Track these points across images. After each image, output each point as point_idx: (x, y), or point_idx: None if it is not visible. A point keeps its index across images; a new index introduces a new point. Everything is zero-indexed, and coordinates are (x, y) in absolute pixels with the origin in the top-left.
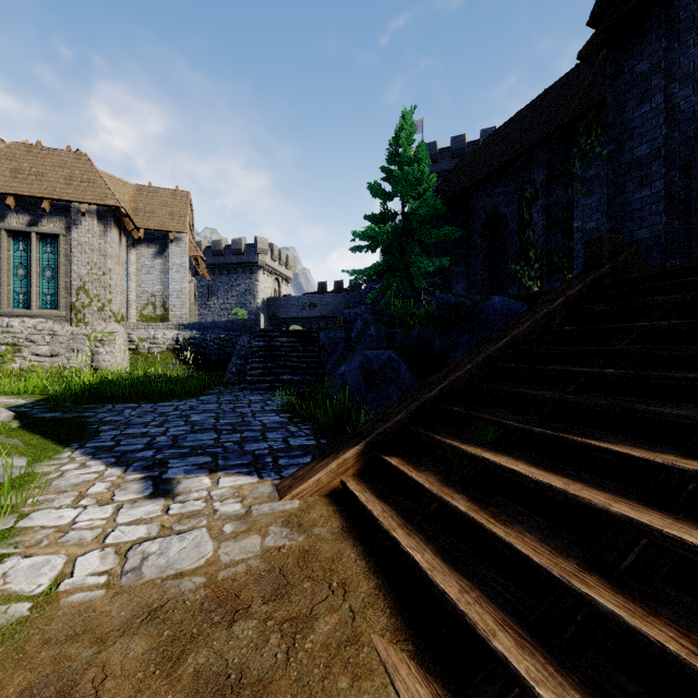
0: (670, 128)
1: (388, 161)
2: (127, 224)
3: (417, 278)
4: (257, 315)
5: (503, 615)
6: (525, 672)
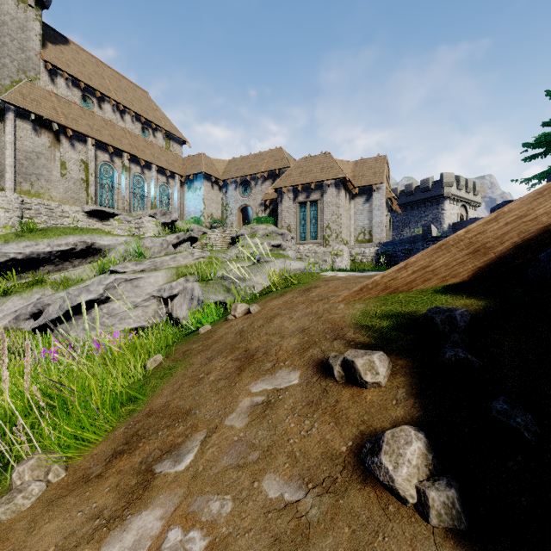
0: None
1: None
2: (349, 186)
3: None
4: (429, 227)
5: None
6: None
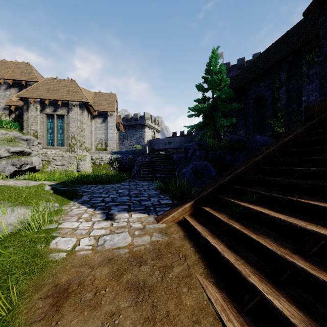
0: None
1: (205, 74)
2: (90, 109)
3: (219, 128)
4: (145, 147)
5: (254, 270)
6: (262, 289)
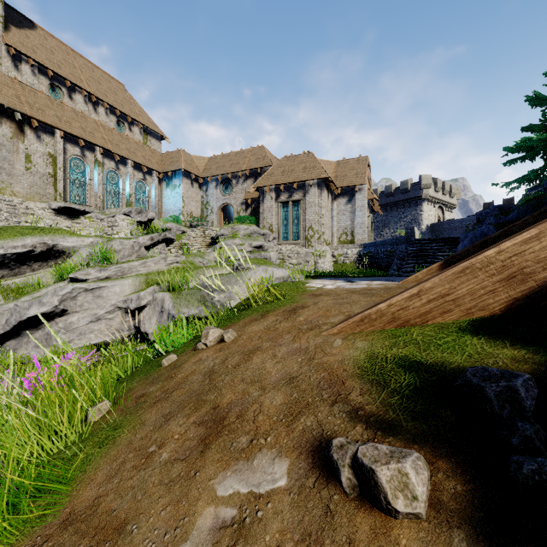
0: None
1: None
2: (331, 186)
3: None
4: (412, 229)
5: None
6: None
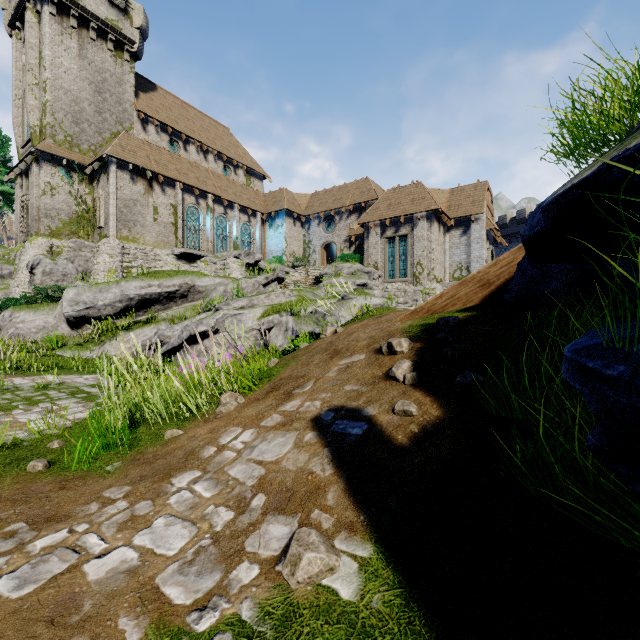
0: None
1: None
2: (443, 218)
3: None
4: None
5: None
6: None
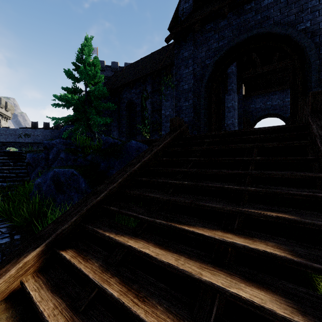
0: (194, 81)
1: (77, 61)
2: None
3: (93, 126)
4: None
5: None
6: None
